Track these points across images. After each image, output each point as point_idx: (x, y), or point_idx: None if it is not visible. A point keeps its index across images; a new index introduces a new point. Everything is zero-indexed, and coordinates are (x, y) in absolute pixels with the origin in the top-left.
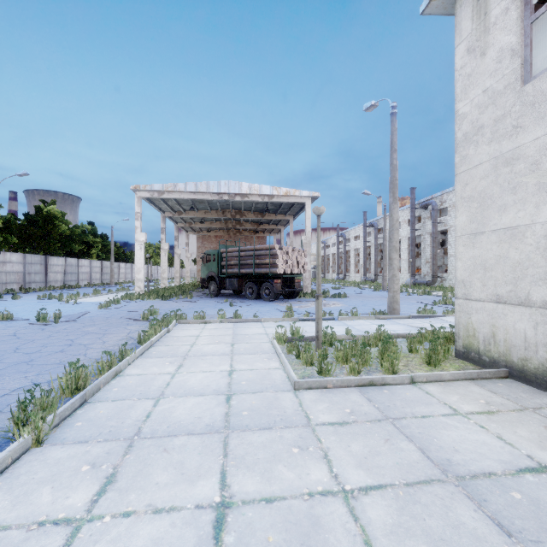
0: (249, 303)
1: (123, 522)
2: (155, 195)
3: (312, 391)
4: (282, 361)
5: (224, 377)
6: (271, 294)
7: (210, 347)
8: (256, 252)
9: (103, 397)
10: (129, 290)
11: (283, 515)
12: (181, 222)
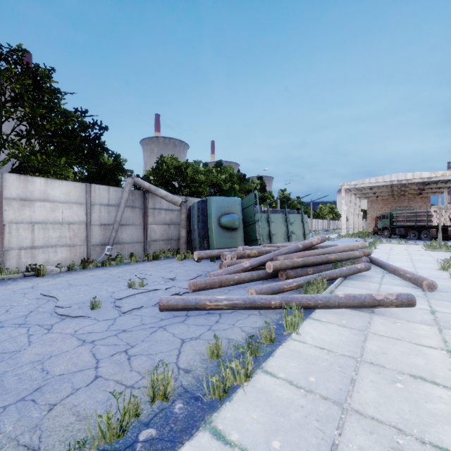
0: (412, 241)
1: (395, 252)
2: (351, 186)
3: (430, 251)
4: (423, 248)
5: (405, 249)
6: (428, 237)
7: (398, 247)
8: (417, 214)
9: (377, 248)
10: (330, 234)
11: (417, 253)
12: (358, 194)
